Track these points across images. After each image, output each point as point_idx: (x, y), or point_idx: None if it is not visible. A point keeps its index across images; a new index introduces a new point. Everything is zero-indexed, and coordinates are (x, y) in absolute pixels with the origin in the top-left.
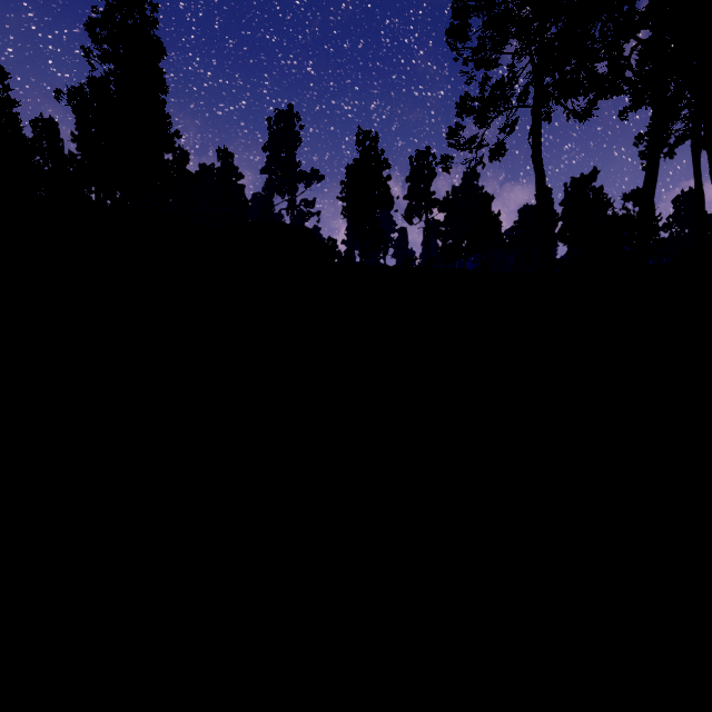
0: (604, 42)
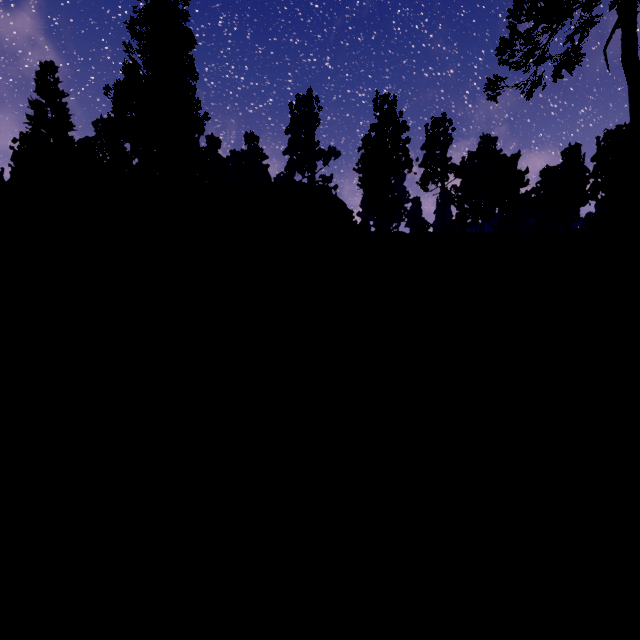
0: None
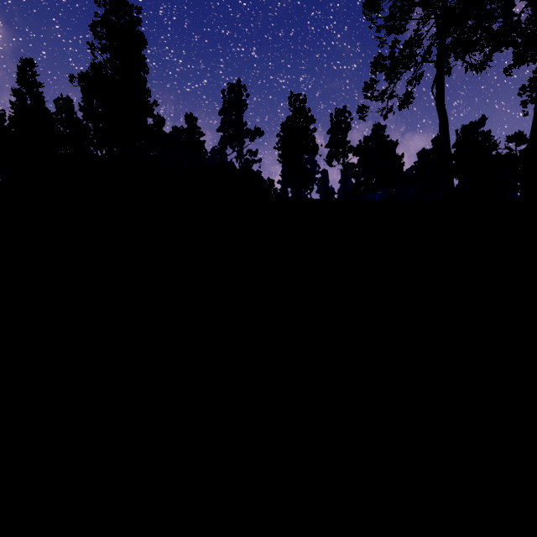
0: (501, 1)
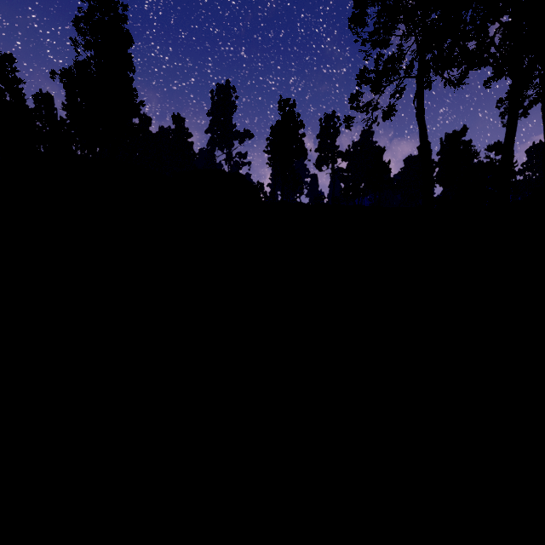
0: (474, 25)
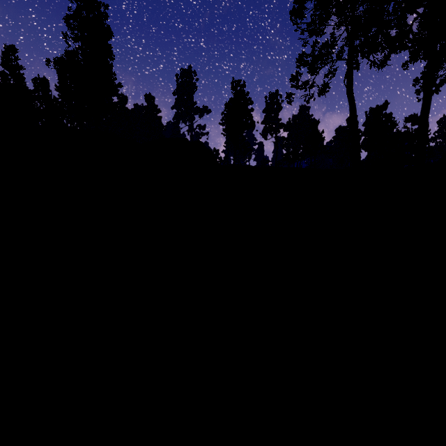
0: (396, 15)
